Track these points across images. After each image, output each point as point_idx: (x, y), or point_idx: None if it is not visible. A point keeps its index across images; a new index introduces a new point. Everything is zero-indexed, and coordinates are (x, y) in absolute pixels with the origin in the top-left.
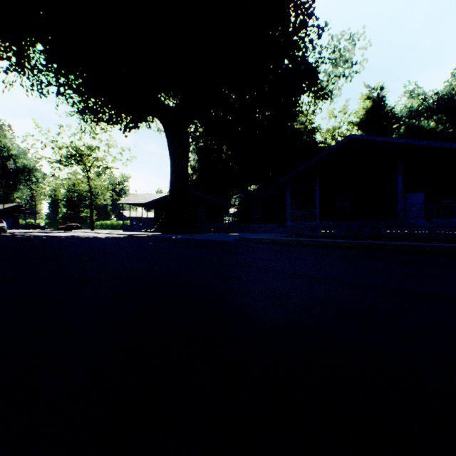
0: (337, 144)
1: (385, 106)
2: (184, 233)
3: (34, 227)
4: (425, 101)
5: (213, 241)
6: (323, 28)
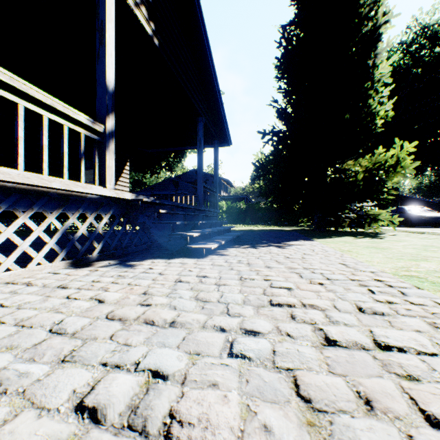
0: None
1: None
2: None
3: None
4: None
5: None
6: None
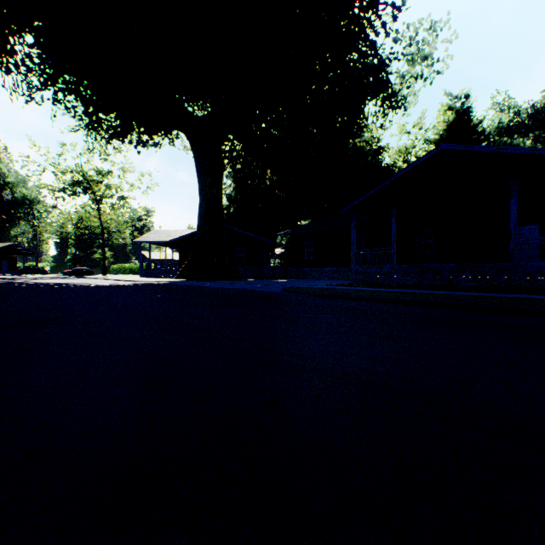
0: (422, 158)
1: (472, 119)
2: (216, 279)
3: (34, 272)
4: (518, 115)
5: (251, 292)
6: (400, 8)
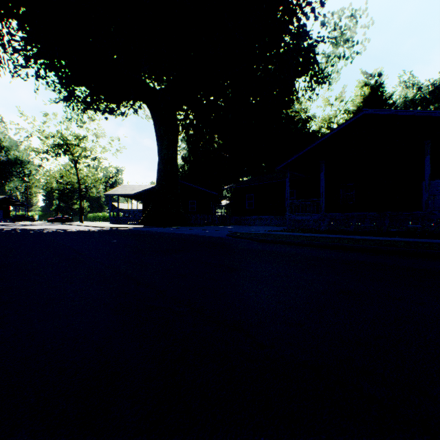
0: (347, 121)
1: (384, 93)
2: (172, 225)
3: (24, 219)
4: (421, 91)
5: (199, 237)
6: None
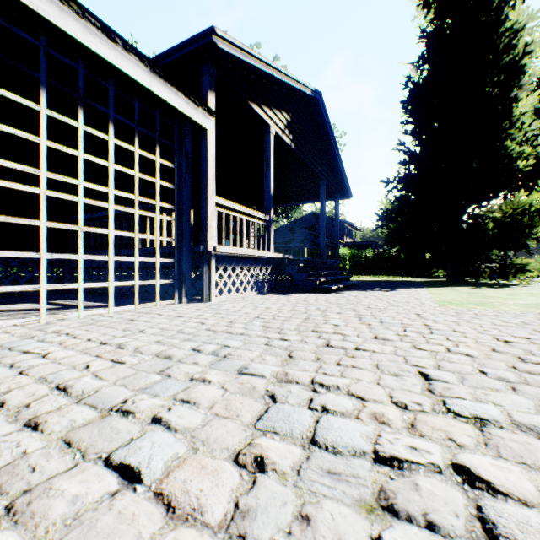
0: None
1: None
2: None
3: None
4: None
5: None
6: None
